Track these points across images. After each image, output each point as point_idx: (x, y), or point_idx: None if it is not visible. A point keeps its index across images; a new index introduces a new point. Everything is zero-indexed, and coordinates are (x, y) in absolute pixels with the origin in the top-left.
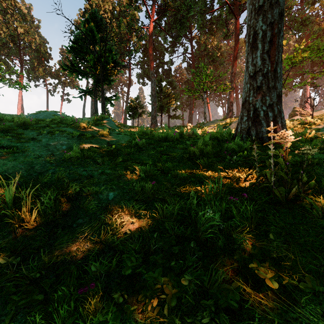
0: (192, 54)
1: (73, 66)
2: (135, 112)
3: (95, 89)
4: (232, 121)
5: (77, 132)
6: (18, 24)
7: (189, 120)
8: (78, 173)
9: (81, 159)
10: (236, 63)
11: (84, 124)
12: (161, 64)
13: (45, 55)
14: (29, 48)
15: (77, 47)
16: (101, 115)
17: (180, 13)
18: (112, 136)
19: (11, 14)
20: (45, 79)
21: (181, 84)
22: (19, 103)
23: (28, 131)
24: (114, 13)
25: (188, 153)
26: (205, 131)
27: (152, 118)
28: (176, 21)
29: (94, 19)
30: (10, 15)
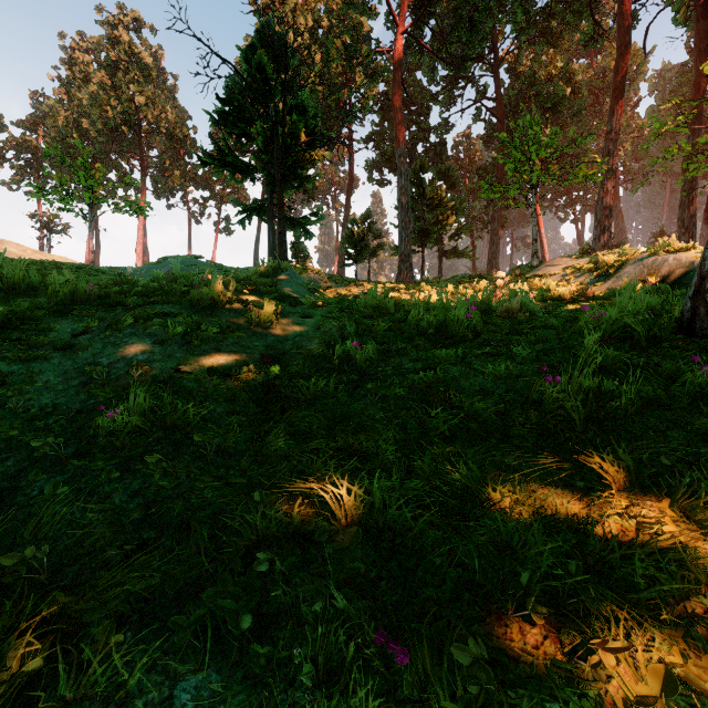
0: (497, 100)
1: (222, 155)
2: (361, 248)
3: (271, 203)
4: (625, 258)
5: (187, 321)
6: (136, 87)
7: (490, 260)
8: (111, 508)
9: (148, 433)
10: (620, 105)
11: (214, 295)
12: (421, 133)
13: (185, 144)
14: (156, 133)
15: (231, 110)
16: (272, 264)
17: (469, 1)
18: (285, 325)
19: (125, 71)
20: (185, 191)
21: (470, 176)
22: (140, 243)
23: (69, 321)
24: (317, 35)
25: (530, 399)
26: (546, 292)
27: (401, 259)
28: (460, 22)
29: (267, 43)
30: (123, 74)
